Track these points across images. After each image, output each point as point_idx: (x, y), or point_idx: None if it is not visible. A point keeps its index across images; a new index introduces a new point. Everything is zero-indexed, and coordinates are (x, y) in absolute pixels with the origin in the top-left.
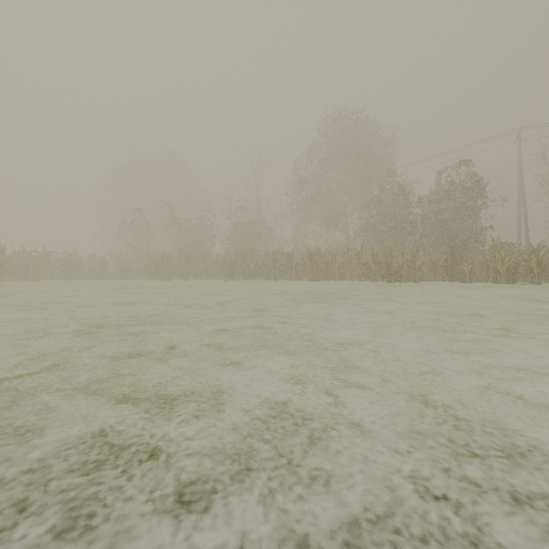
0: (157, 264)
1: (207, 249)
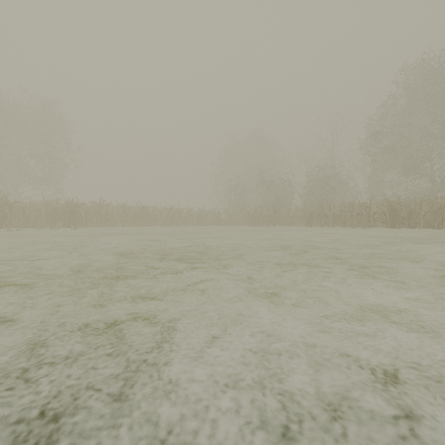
0: (253, 215)
1: (286, 202)
